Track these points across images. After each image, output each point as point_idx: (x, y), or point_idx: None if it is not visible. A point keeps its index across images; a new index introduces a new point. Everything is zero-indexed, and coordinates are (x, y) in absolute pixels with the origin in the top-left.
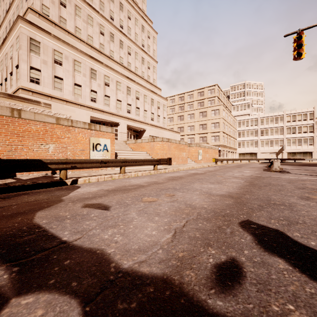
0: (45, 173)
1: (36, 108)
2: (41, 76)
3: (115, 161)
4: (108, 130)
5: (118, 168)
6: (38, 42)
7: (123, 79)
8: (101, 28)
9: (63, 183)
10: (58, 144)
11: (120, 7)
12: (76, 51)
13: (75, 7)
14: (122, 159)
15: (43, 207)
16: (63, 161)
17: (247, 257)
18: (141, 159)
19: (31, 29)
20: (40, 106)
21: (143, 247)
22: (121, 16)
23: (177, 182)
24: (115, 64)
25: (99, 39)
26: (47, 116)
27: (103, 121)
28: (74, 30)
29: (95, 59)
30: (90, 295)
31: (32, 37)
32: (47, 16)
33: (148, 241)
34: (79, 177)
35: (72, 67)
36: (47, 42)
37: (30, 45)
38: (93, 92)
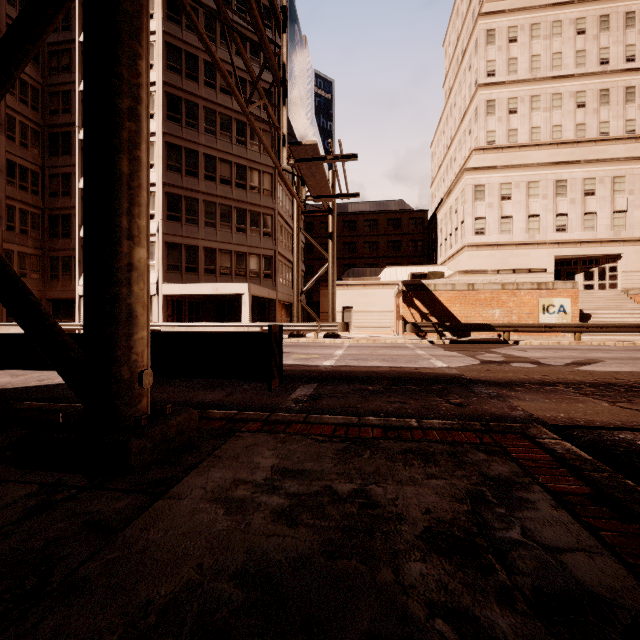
0: (492, 336)
1: (485, 279)
2: (486, 224)
3: (563, 326)
4: (567, 285)
5: (585, 336)
6: (482, 186)
7: (630, 167)
8: (578, 99)
9: (506, 343)
10: (503, 309)
11: (625, 23)
12: (530, 169)
13: (530, 101)
14: (574, 324)
15: (492, 348)
16: (506, 325)
17: (561, 359)
18: (613, 324)
19: (476, 175)
20: (487, 274)
21: (527, 355)
22: (629, 37)
23: (636, 351)
24: (611, 145)
25: (574, 119)
26: (493, 284)
27: (583, 256)
28: (528, 136)
29: (563, 162)
30: (505, 355)
31: (476, 183)
32: (492, 145)
33: (531, 355)
34: (521, 340)
35: (525, 194)
36: (492, 180)
37: (474, 194)
38: (560, 217)
